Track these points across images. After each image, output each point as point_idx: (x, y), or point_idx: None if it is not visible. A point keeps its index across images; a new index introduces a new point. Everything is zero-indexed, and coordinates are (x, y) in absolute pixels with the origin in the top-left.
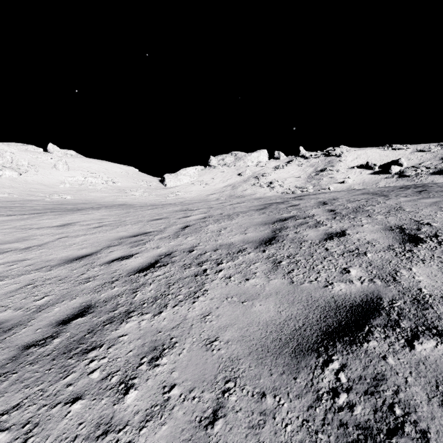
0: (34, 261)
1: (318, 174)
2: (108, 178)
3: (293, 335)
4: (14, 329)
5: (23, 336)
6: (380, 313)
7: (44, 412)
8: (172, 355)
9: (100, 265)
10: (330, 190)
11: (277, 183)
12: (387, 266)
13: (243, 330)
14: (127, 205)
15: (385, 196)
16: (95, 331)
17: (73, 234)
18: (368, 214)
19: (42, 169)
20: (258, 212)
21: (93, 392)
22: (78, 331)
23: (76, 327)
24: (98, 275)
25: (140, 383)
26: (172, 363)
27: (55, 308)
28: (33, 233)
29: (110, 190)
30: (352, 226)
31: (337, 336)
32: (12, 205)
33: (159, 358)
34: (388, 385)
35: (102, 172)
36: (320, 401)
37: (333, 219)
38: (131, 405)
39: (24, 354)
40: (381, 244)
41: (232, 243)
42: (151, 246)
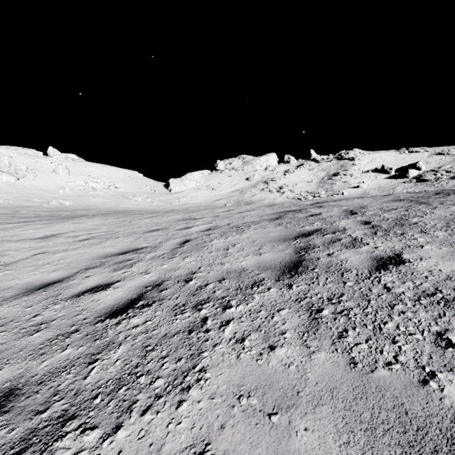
0: None
1: (330, 179)
2: (110, 183)
3: None
4: None
5: None
6: None
7: None
8: None
9: (64, 299)
10: (344, 195)
11: (287, 188)
12: None
13: None
14: (126, 213)
15: (426, 204)
16: None
17: (52, 250)
18: (420, 228)
19: (41, 173)
20: (273, 222)
21: None
22: None
23: None
24: (56, 318)
25: None
26: None
27: None
28: (8, 247)
29: (112, 196)
30: (407, 247)
31: None
32: (5, 211)
33: None
34: None
35: (104, 177)
36: None
37: (374, 234)
38: None
39: None
40: None
41: (243, 270)
42: (139, 269)
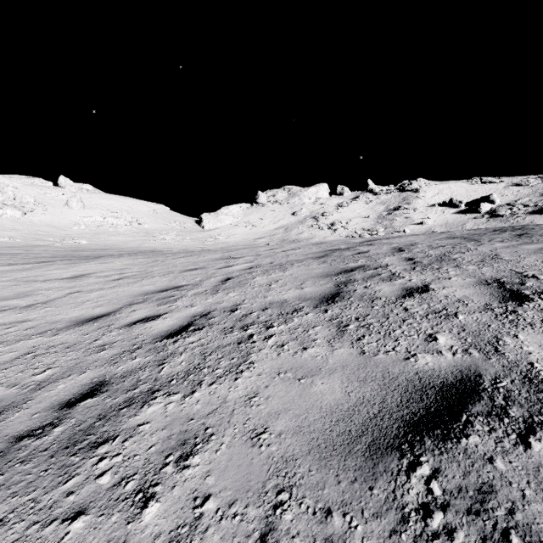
0: (37, 323)
1: (390, 214)
2: (132, 219)
3: (367, 426)
4: (4, 413)
5: (16, 422)
6: (480, 397)
7: (34, 533)
8: (207, 452)
9: (118, 328)
10: (405, 232)
11: (340, 224)
12: (485, 331)
13: (301, 418)
14: (156, 252)
15: (476, 241)
16: (108, 418)
17: (86, 289)
18: (456, 263)
19: (52, 207)
20: (317, 260)
21: (100, 504)
22: (86, 416)
23: (84, 412)
24: (116, 341)
25: (164, 492)
26: (207, 463)
27: (59, 385)
28: (38, 287)
29: (135, 233)
30: (437, 279)
31: (425, 428)
32: (14, 251)
33: (190, 457)
34: (499, 501)
35: (125, 211)
36: (407, 524)
37: (413, 269)
38: (151, 524)
39: (15, 447)
40: (476, 303)
41: (285, 301)
42: (184, 303)
